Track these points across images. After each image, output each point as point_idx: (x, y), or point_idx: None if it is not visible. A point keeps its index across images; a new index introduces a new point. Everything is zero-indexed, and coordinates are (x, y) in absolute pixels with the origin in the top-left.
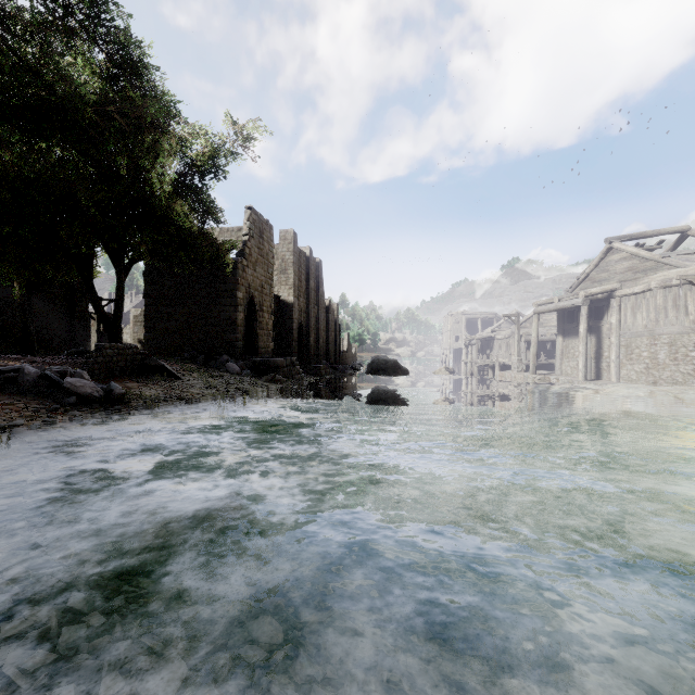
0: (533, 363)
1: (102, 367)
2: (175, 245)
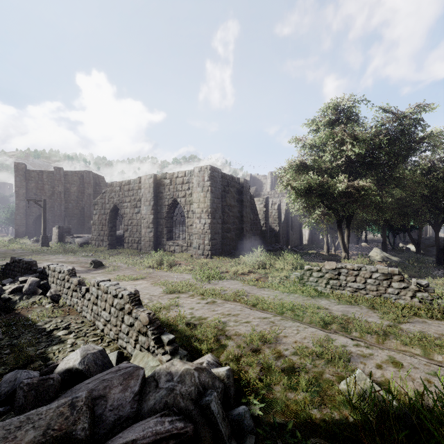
0: None
1: None
2: None
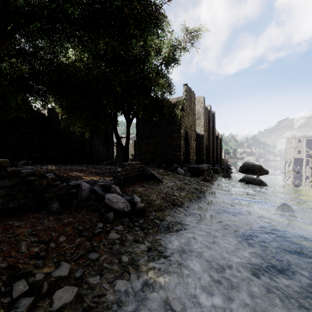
0: None
1: (124, 177)
2: (153, 105)
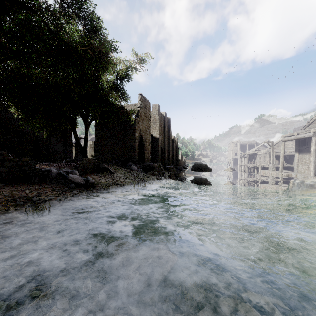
0: (282, 166)
1: (82, 169)
2: (110, 112)
